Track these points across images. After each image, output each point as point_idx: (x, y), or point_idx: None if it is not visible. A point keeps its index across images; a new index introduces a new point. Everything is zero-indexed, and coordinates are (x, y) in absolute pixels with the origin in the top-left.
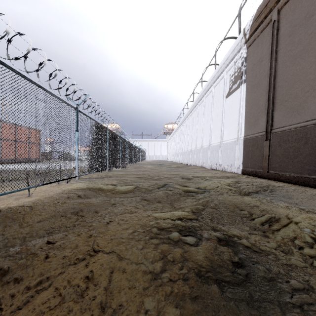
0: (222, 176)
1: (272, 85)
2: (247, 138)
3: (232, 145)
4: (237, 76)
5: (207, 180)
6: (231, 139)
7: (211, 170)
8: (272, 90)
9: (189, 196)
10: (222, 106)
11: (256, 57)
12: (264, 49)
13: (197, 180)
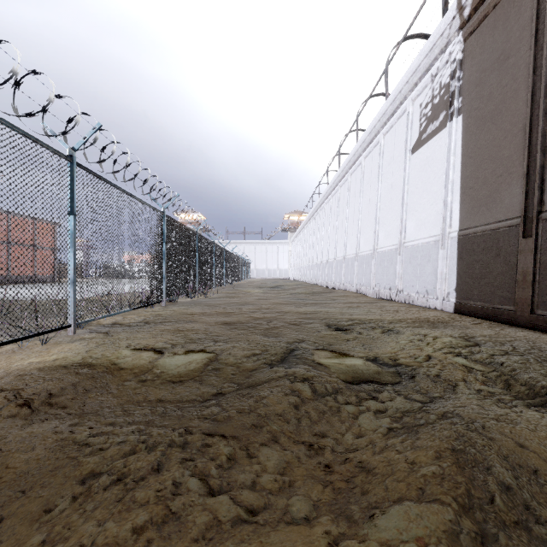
0: (415, 318)
1: (542, 106)
2: (467, 233)
3: (429, 251)
4: (440, 103)
5: (389, 334)
6: (426, 237)
7: (381, 301)
8: (541, 119)
9: (364, 402)
10: (404, 171)
11: (489, 54)
12: (514, 30)
13: (365, 333)
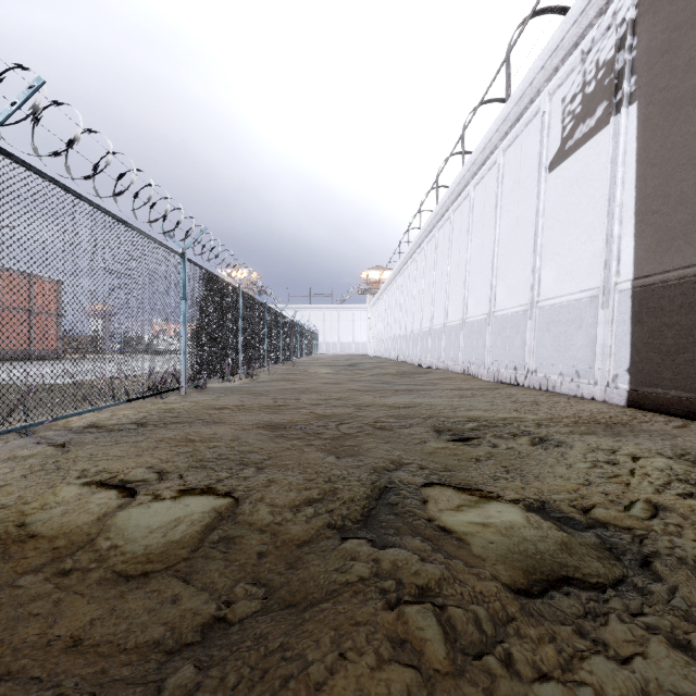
0: (574, 416)
1: None
2: (650, 282)
3: (581, 312)
4: (596, 92)
5: (546, 448)
6: (575, 292)
7: (504, 387)
8: None
9: (579, 668)
10: (537, 198)
11: None
12: None
13: (504, 446)
